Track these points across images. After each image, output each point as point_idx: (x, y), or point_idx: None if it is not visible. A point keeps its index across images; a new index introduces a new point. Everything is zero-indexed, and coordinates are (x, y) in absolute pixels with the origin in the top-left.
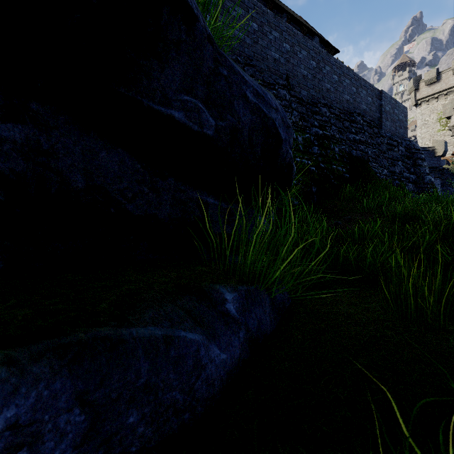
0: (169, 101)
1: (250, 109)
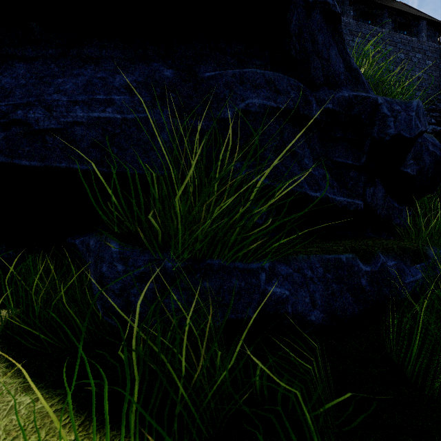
0: (406, 166)
1: (429, 155)
